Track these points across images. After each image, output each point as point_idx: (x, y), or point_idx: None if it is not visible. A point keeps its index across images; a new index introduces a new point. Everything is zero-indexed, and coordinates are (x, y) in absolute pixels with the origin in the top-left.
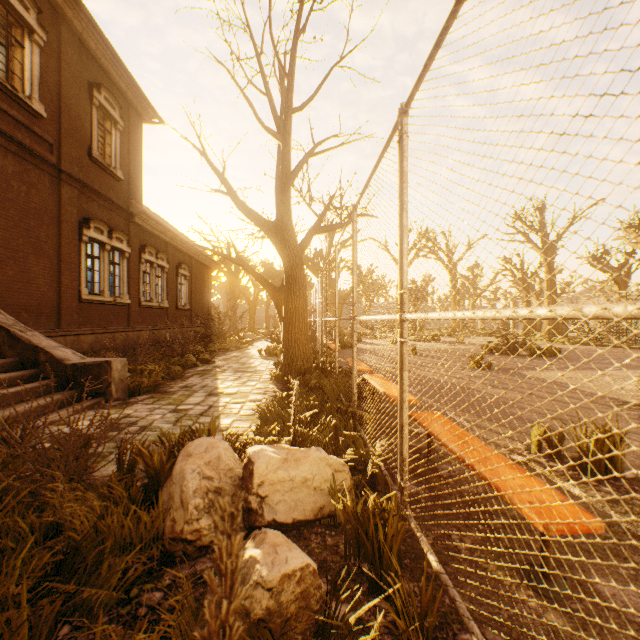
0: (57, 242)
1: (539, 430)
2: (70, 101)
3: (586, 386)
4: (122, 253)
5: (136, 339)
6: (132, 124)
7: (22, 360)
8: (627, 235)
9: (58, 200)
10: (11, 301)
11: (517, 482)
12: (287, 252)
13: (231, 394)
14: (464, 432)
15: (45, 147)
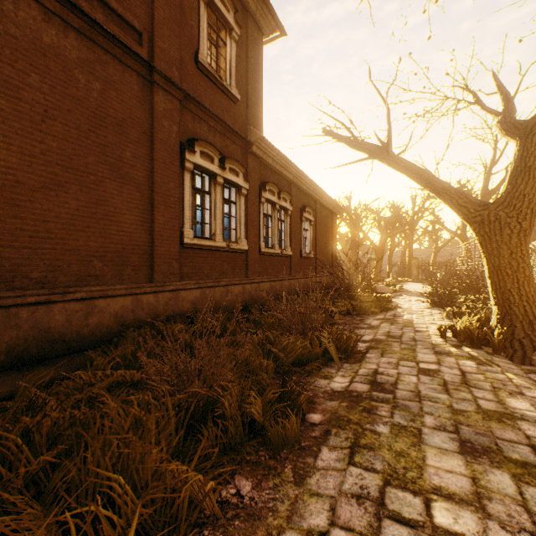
0: (149, 167)
1: None
2: None
3: None
4: (238, 190)
5: (253, 293)
6: (250, 37)
7: None
8: None
9: (151, 112)
10: (74, 244)
11: None
12: None
13: None
14: None
15: (131, 36)
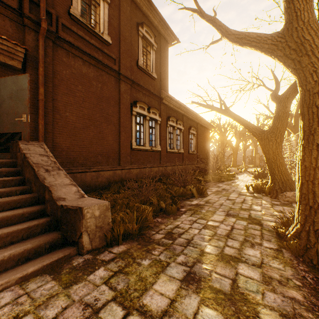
0: (118, 116)
1: None
2: (125, 34)
3: None
4: (156, 121)
5: (163, 171)
6: (162, 46)
7: (38, 196)
8: None
9: (119, 92)
10: (92, 150)
11: None
12: (308, 60)
13: (221, 291)
14: None
15: (111, 61)
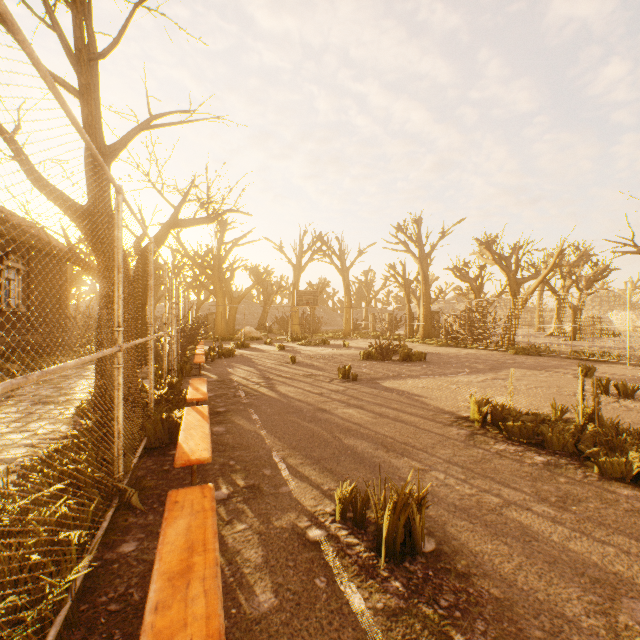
0: None
1: (346, 490)
2: None
3: (434, 397)
4: None
5: None
6: None
7: None
8: (480, 251)
9: None
10: None
11: None
12: (101, 247)
13: None
14: (209, 537)
15: None
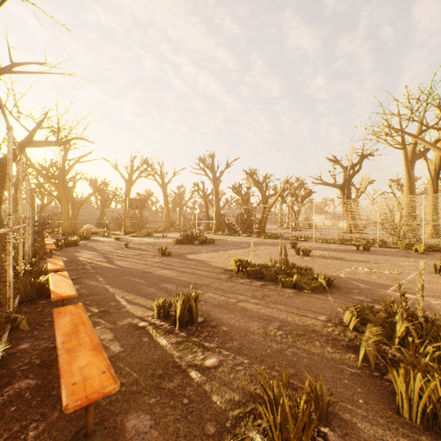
0: None
1: (160, 301)
2: None
3: (215, 262)
4: None
5: None
6: None
7: None
8: (247, 178)
9: None
10: None
11: (83, 364)
12: None
13: None
14: (85, 320)
15: None
